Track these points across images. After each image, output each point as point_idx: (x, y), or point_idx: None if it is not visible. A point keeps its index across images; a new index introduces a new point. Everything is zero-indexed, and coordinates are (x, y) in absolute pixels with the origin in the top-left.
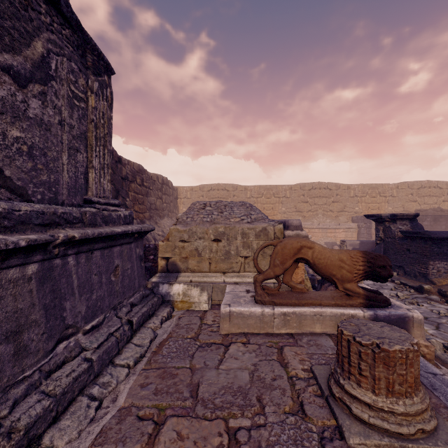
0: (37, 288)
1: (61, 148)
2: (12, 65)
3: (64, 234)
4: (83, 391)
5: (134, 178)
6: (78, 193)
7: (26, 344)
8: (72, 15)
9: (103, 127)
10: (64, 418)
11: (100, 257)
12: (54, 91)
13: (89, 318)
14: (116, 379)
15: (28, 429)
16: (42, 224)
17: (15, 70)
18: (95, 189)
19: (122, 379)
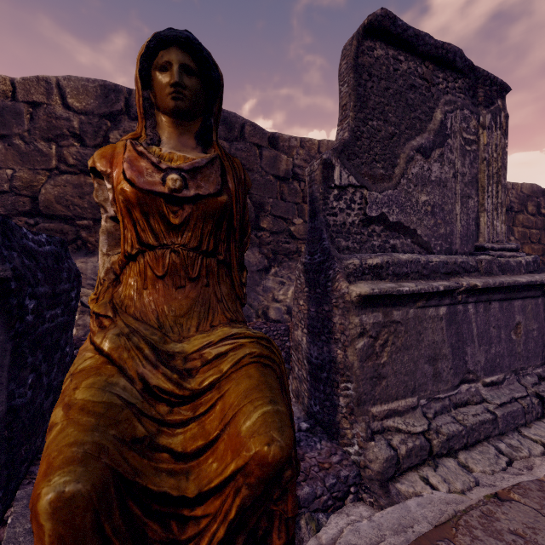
0: (445, 328)
1: (454, 199)
2: (421, 144)
3: (466, 282)
4: (488, 440)
5: (523, 206)
6: (468, 241)
7: (439, 371)
8: (465, 63)
9: (496, 160)
10: (473, 451)
11: (498, 309)
12: (449, 147)
13: (487, 372)
14: (527, 449)
15: (448, 438)
16: (445, 273)
17: (423, 147)
18: (487, 234)
19: (536, 454)
